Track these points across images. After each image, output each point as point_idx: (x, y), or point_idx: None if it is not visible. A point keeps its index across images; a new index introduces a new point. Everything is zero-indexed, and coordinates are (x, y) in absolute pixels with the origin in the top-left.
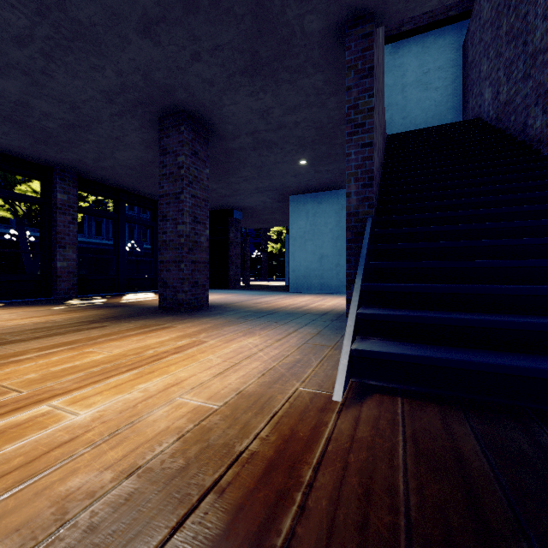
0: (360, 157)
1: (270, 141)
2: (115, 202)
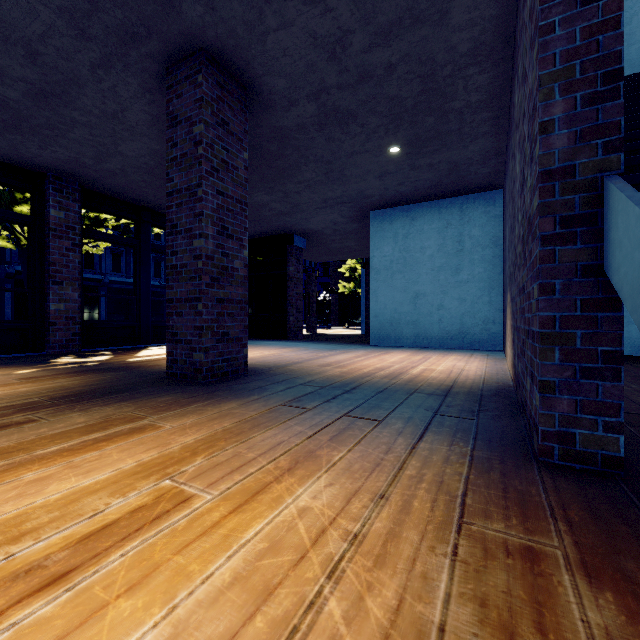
0: (578, 30)
1: (344, 110)
2: (135, 224)
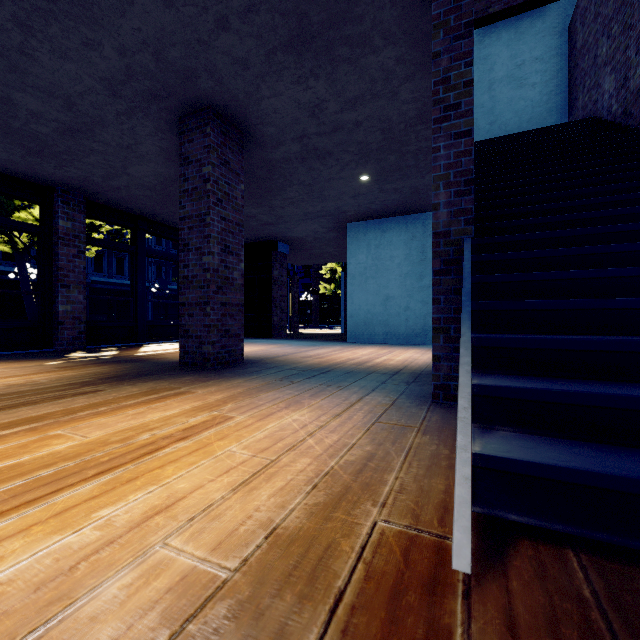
0: (452, 153)
1: (322, 149)
2: (132, 232)
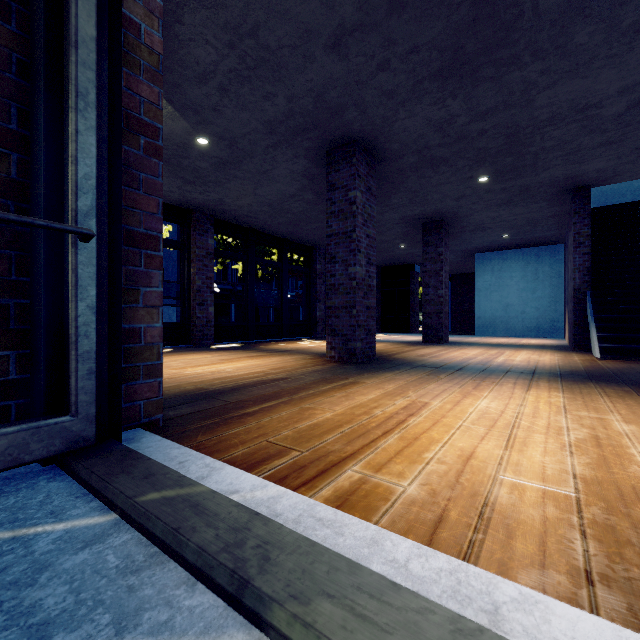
0: (581, 260)
1: (487, 227)
2: None
